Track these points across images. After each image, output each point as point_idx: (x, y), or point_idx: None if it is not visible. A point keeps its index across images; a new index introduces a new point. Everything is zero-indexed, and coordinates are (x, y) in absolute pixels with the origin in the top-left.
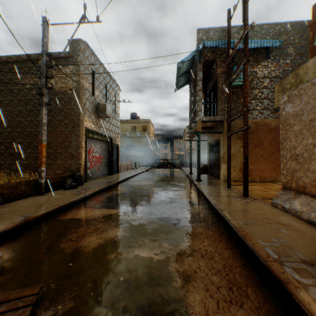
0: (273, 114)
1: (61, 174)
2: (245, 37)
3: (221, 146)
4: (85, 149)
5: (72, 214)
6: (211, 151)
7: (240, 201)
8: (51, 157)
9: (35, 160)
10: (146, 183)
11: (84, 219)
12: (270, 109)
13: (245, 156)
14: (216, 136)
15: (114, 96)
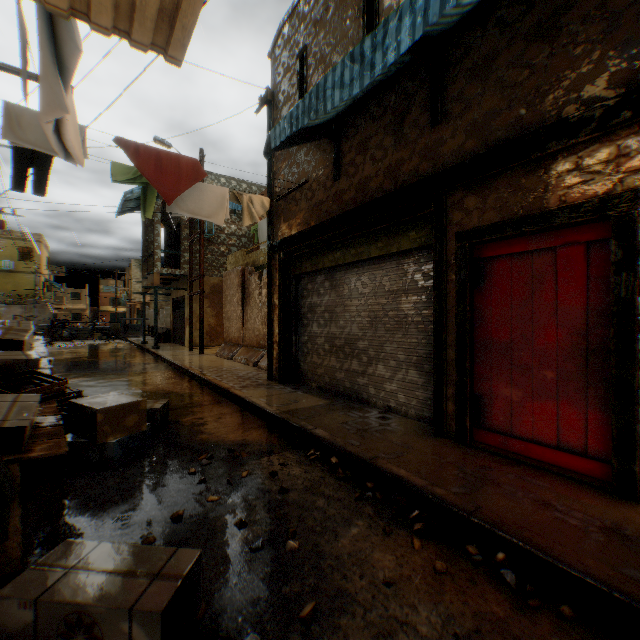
0: None
1: None
2: None
3: (186, 305)
4: None
5: None
6: (175, 310)
7: (194, 356)
8: None
9: None
10: (72, 357)
11: None
12: None
13: (201, 318)
14: (181, 292)
15: None
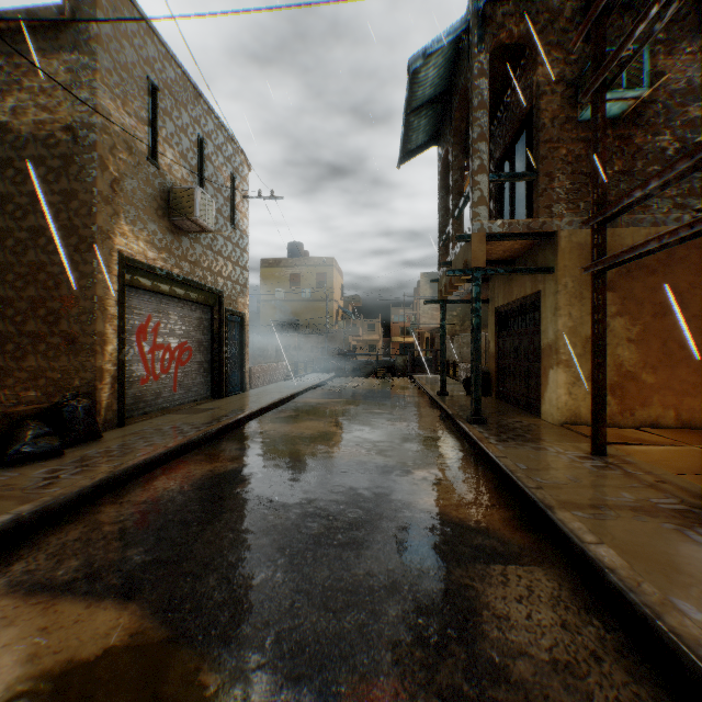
0: None
1: (40, 401)
2: None
3: (546, 313)
4: (120, 322)
5: None
6: (501, 331)
7: None
8: (6, 347)
9: None
10: (313, 430)
11: None
12: None
13: None
14: (522, 286)
15: (231, 178)
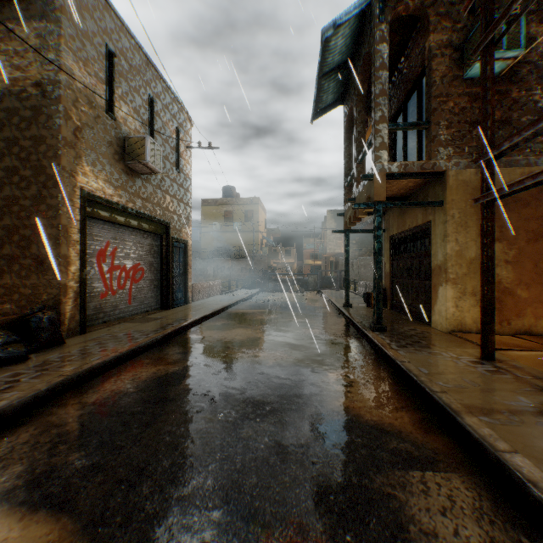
0: None
1: (14, 312)
2: None
3: (436, 240)
4: (82, 247)
5: None
6: (395, 255)
7: None
8: None
9: None
10: (242, 336)
11: None
12: None
13: None
14: (414, 217)
15: (176, 132)
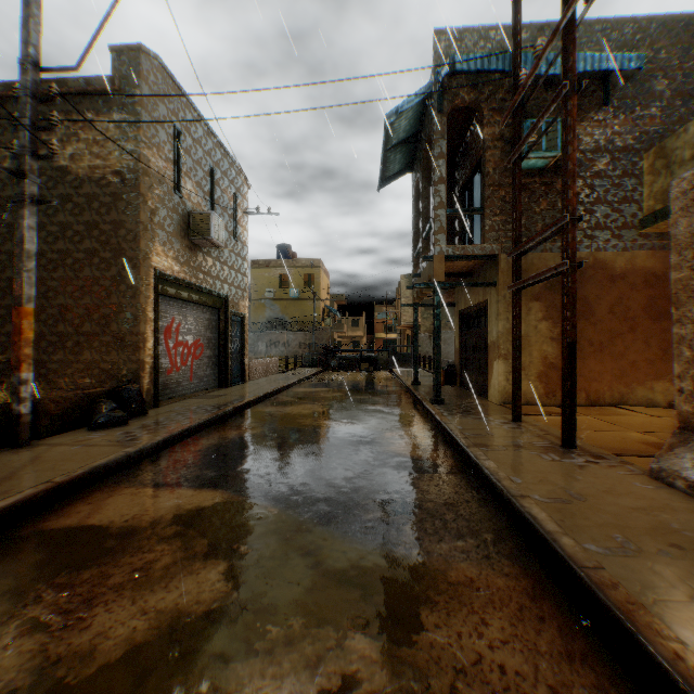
0: (618, 239)
1: (94, 387)
2: (568, 27)
3: (492, 318)
4: (155, 324)
5: (87, 508)
6: (464, 330)
7: (561, 464)
8: (66, 344)
9: None
10: (309, 410)
11: (115, 528)
12: (611, 227)
13: (568, 342)
14: (477, 294)
15: (234, 198)
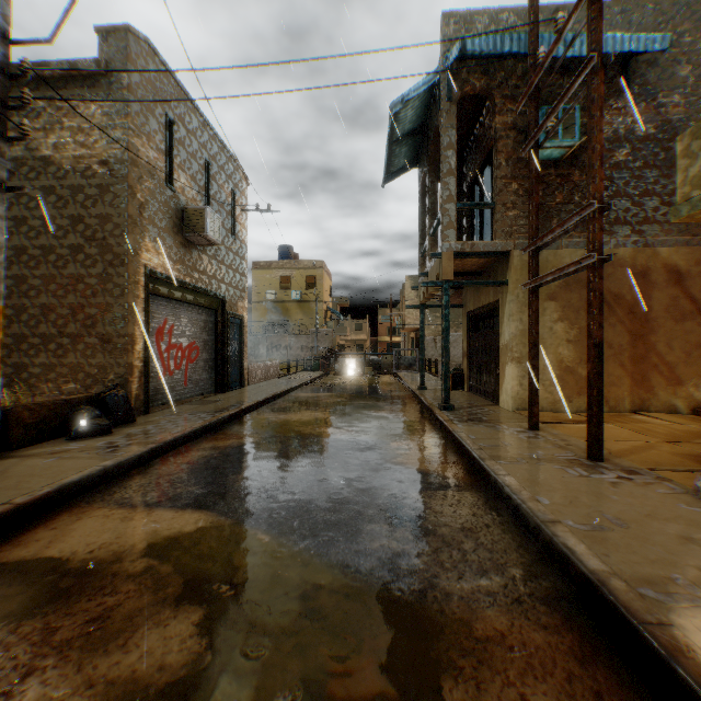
0: (639, 235)
1: (78, 392)
2: None
3: (504, 319)
4: (145, 325)
5: (49, 534)
6: (472, 332)
7: (590, 481)
8: (49, 346)
9: (7, 354)
10: (309, 416)
11: (76, 561)
12: (631, 222)
13: (595, 344)
14: (487, 294)
15: (232, 194)
